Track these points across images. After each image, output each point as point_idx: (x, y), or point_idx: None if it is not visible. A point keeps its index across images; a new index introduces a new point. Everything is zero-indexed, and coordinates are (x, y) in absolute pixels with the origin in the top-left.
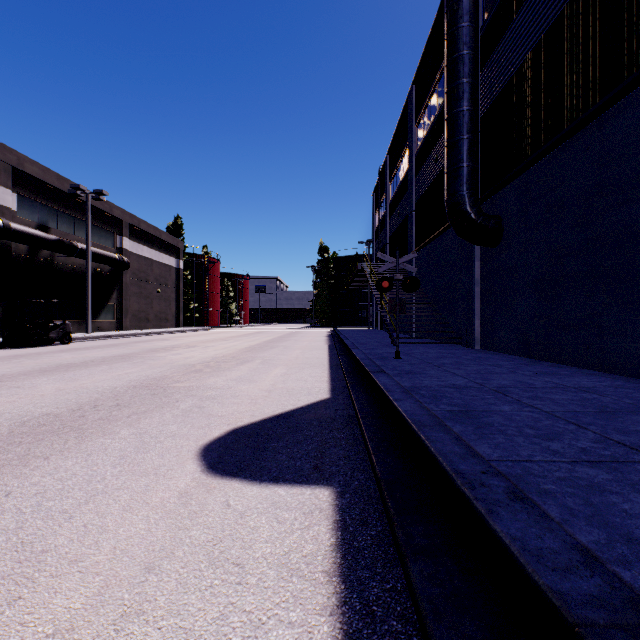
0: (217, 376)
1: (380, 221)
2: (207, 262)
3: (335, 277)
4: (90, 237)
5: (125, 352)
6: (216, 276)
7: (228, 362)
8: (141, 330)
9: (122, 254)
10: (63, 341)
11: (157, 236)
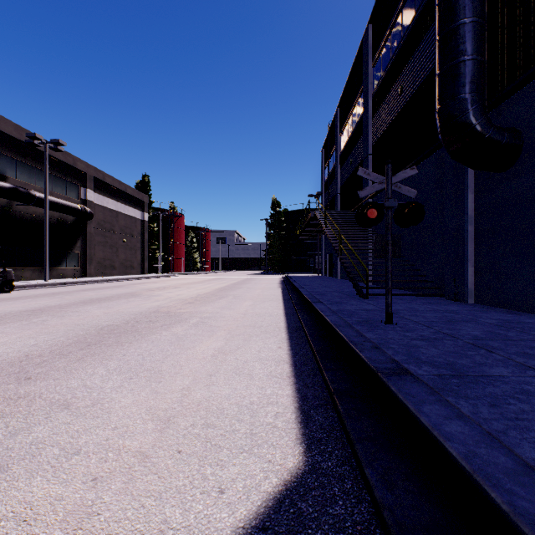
0: (107, 358)
1: (329, 174)
2: (172, 216)
3: (286, 229)
4: (48, 186)
5: (49, 304)
6: (181, 228)
7: (153, 322)
8: (102, 277)
9: (86, 205)
10: (3, 289)
11: (122, 190)
